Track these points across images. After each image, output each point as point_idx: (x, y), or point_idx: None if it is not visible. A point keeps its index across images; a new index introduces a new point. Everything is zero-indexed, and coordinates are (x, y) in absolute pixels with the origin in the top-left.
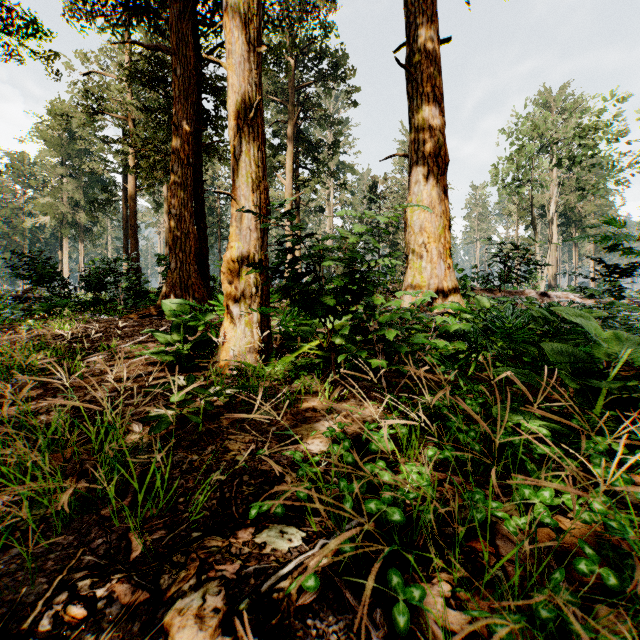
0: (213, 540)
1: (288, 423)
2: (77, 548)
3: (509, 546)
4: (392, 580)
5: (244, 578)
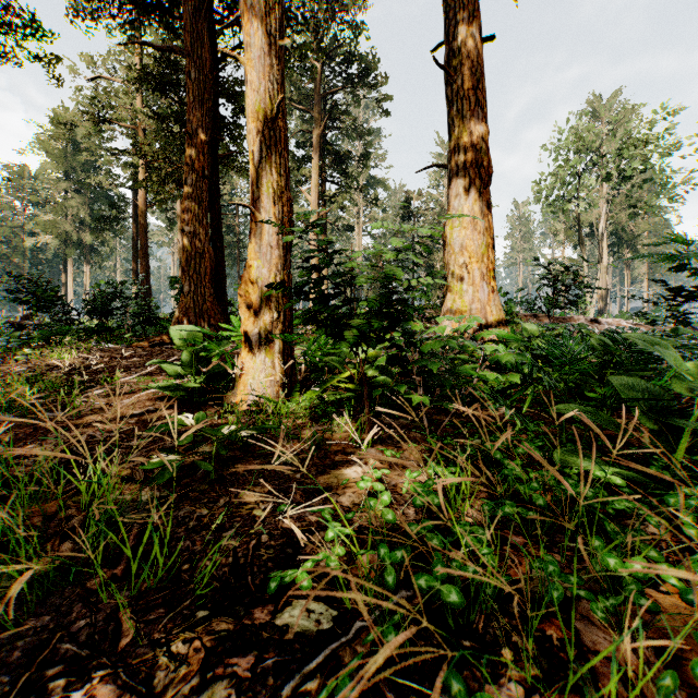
0: (223, 622)
1: (315, 469)
2: (53, 632)
3: (592, 631)
4: (451, 686)
5: (260, 675)
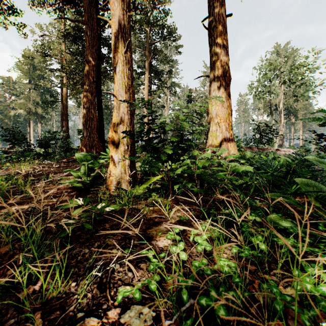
0: (91, 320)
1: (145, 226)
2: None
3: None
4: None
5: None
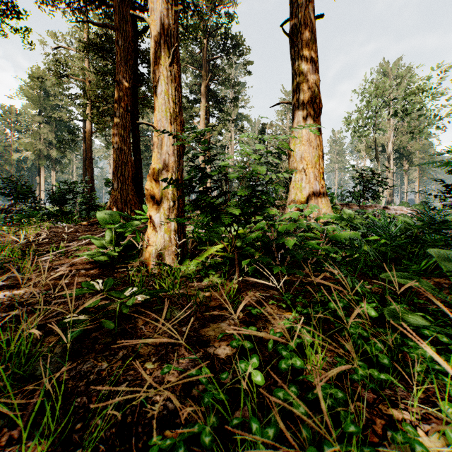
0: None
1: (197, 322)
2: None
3: None
4: None
5: None
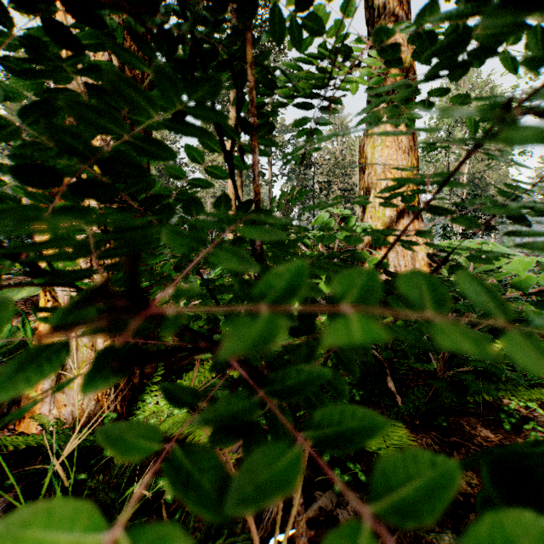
0: None
1: None
2: None
3: None
4: None
5: None
